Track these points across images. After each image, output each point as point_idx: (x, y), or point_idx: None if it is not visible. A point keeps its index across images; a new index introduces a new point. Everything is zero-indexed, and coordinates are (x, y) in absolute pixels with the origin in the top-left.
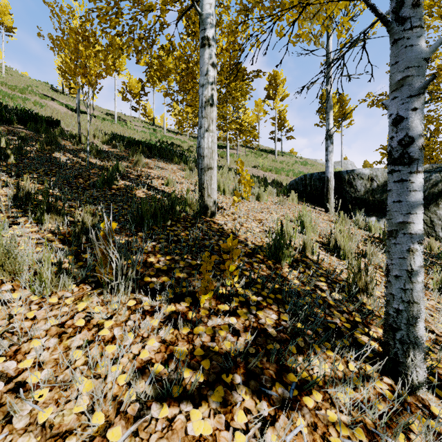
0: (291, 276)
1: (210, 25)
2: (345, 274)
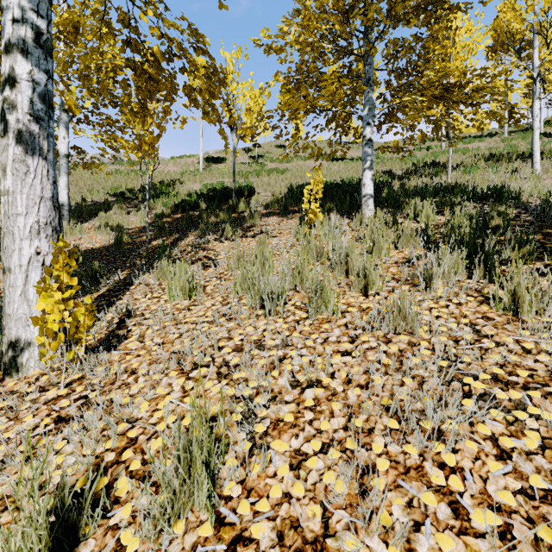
0: None
1: None
2: None
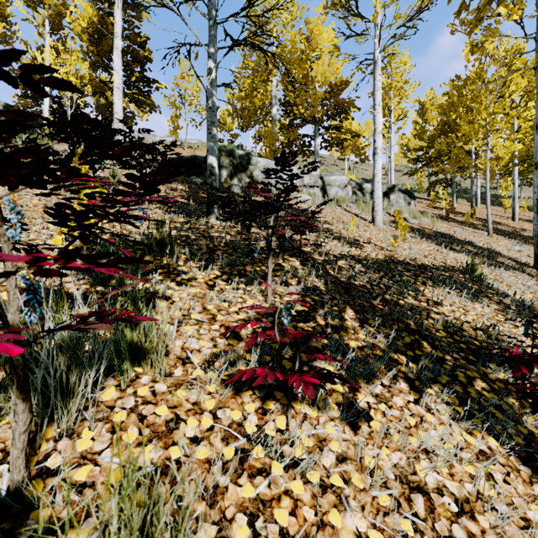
0: None
1: None
2: None
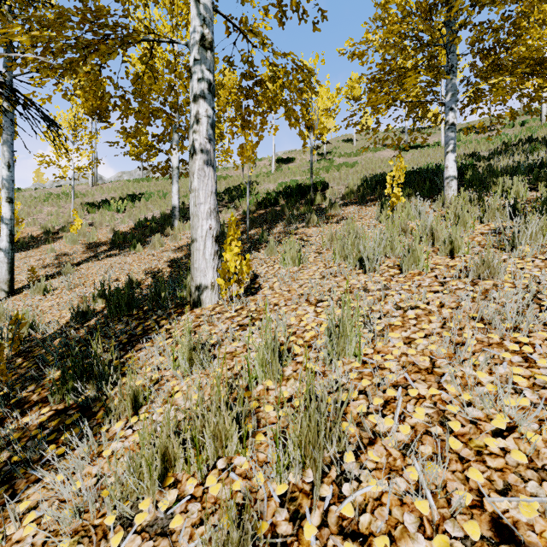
0: (26, 419)
1: (192, 48)
2: (45, 495)
